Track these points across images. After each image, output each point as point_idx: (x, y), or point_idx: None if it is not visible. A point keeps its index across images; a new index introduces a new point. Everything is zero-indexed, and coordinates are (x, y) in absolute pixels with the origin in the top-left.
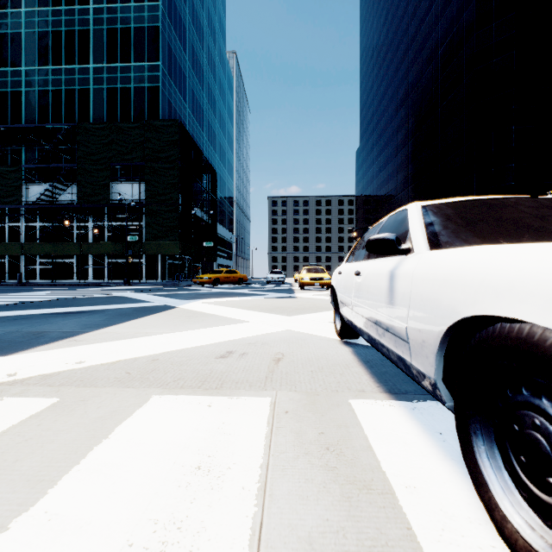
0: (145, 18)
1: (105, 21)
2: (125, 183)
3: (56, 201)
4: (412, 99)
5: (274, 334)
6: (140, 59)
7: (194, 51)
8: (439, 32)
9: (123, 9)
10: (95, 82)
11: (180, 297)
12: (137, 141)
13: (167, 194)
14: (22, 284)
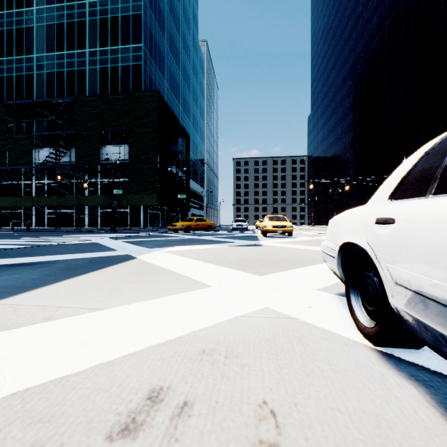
0: (130, 8)
1: (98, 12)
2: (114, 146)
3: (60, 162)
4: (360, 68)
5: (246, 318)
6: (126, 42)
7: (171, 36)
8: (386, 5)
9: (113, 1)
10: (90, 63)
11: (149, 245)
12: (123, 109)
13: (147, 154)
14: (30, 230)
